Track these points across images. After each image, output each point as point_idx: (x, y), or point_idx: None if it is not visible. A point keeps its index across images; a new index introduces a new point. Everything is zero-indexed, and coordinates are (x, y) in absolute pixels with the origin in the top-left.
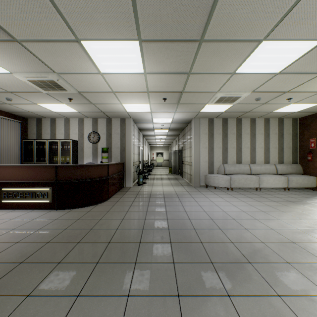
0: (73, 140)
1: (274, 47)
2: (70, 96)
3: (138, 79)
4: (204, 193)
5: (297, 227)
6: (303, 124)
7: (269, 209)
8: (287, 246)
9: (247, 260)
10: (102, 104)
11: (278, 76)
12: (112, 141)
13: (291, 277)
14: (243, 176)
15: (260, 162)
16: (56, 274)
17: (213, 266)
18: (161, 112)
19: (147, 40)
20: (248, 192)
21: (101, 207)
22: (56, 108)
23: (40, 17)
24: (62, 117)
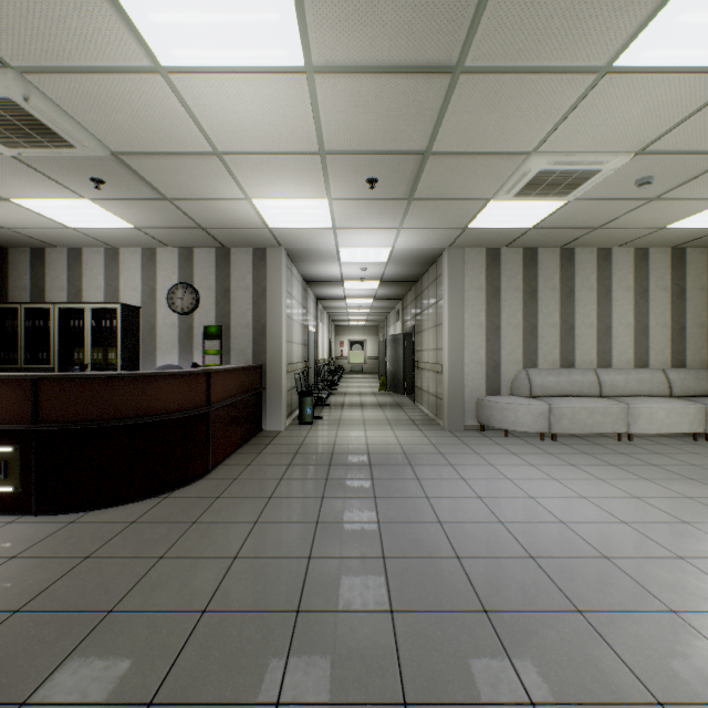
0: (124, 305)
1: None
2: (93, 172)
3: (290, 98)
4: (482, 452)
5: None
6: None
7: (698, 511)
8: None
9: None
10: (195, 200)
11: None
12: (231, 310)
13: None
14: (584, 401)
15: (623, 365)
16: None
17: None
18: (362, 229)
19: None
20: (600, 447)
21: (180, 503)
22: (70, 214)
23: None
24: (98, 243)
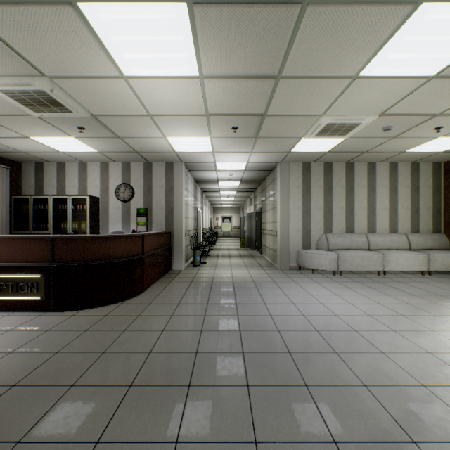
0: (91, 196)
1: (440, 18)
2: (79, 124)
3: (191, 89)
4: (298, 281)
5: None
6: None
7: (411, 310)
8: None
9: (406, 435)
10: (135, 137)
11: (431, 83)
12: (152, 199)
13: None
14: (358, 252)
15: (383, 231)
16: None
17: None
18: (229, 152)
19: (203, 1)
20: (366, 278)
21: (130, 306)
22: (62, 145)
23: None
24: (75, 160)
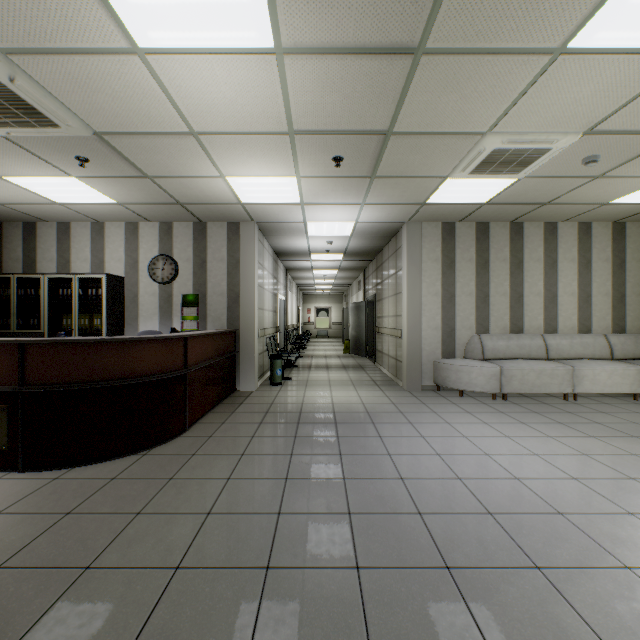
0: (109, 275)
1: None
2: (78, 151)
3: (261, 79)
4: (439, 411)
5: None
6: None
7: None
8: None
9: None
10: (174, 177)
11: None
12: (207, 279)
13: None
14: (532, 364)
15: (568, 330)
16: None
17: None
18: (328, 205)
19: None
20: (548, 406)
21: (158, 459)
22: (58, 191)
23: None
24: (85, 218)
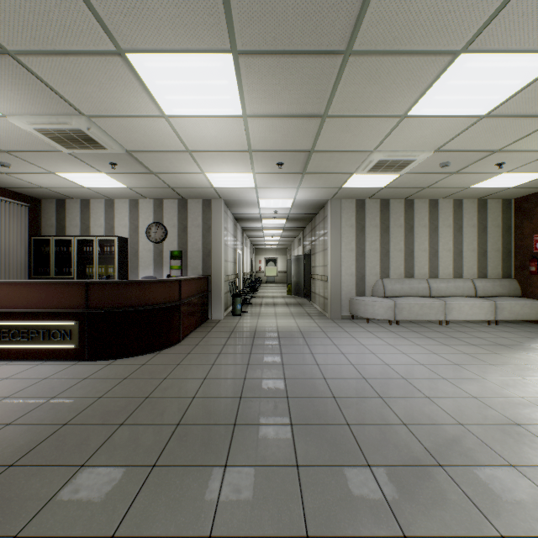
0: (119, 237)
1: (480, 66)
2: (112, 160)
3: (233, 127)
4: (350, 331)
5: (520, 393)
6: (521, 209)
7: (466, 359)
8: (507, 432)
9: (435, 461)
10: (170, 173)
11: (484, 122)
12: (188, 240)
13: (522, 495)
14: (417, 299)
15: (446, 276)
16: (74, 489)
17: (372, 472)
18: (274, 188)
19: (248, 53)
20: (426, 328)
21: (167, 355)
22: (90, 180)
23: (48, 5)
24: (101, 196)
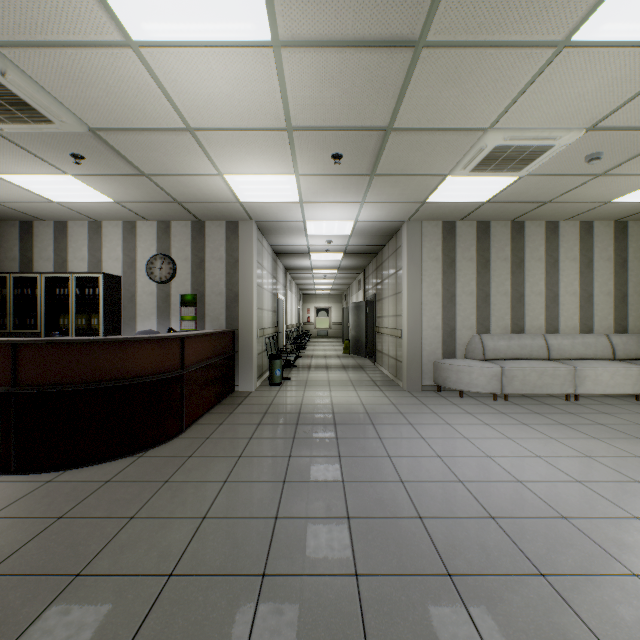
0: (106, 274)
1: None
2: (73, 148)
3: (258, 73)
4: (439, 411)
5: None
6: None
7: None
8: None
9: None
10: (171, 175)
11: None
12: (205, 279)
13: None
14: (534, 364)
15: (570, 330)
16: None
17: None
18: (327, 203)
19: None
20: (549, 407)
21: (154, 461)
22: (54, 189)
23: None
24: (82, 217)
